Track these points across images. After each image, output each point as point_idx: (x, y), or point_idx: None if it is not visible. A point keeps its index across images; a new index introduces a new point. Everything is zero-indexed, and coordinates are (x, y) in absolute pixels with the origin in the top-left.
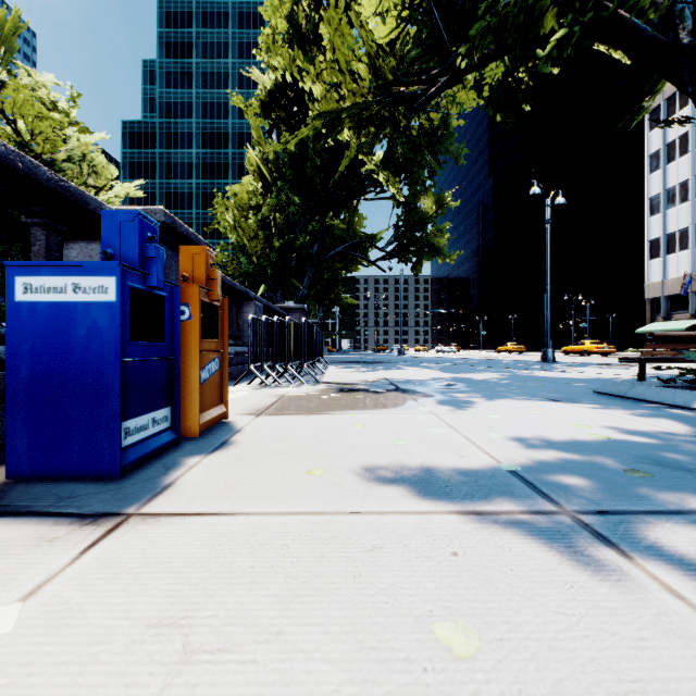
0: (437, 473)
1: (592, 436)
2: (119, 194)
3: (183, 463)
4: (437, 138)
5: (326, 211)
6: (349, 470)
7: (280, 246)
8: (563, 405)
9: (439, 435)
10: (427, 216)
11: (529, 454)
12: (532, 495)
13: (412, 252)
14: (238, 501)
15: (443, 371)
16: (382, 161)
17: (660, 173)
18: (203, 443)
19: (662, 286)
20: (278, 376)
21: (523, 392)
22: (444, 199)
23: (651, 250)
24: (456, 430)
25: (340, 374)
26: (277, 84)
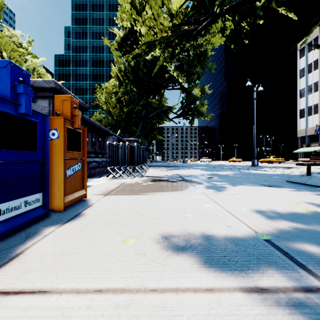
0: (215, 242)
1: (304, 210)
2: None
3: (40, 233)
4: (202, 55)
5: (149, 95)
6: (153, 239)
7: (127, 111)
8: (275, 188)
9: (211, 209)
10: (197, 97)
11: (272, 224)
12: (293, 266)
13: (189, 114)
14: (61, 275)
15: (205, 170)
16: (175, 66)
17: (305, 78)
18: (64, 215)
19: (306, 131)
20: (122, 173)
21: (249, 181)
22: (204, 89)
23: (300, 114)
24: (220, 205)
25: (155, 172)
26: (126, 34)
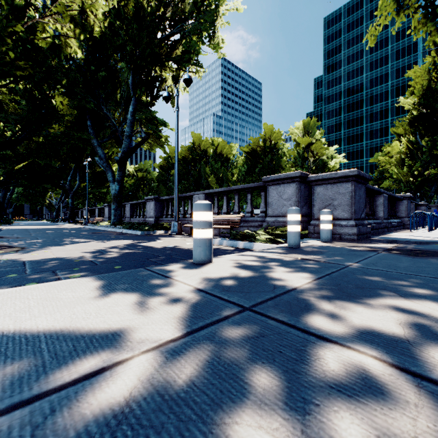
0: None
1: None
2: (336, 162)
3: None
4: None
5: None
6: None
7: (420, 179)
8: None
9: None
10: None
11: None
12: None
13: None
14: None
15: None
16: None
17: None
18: None
19: None
20: None
21: None
22: None
23: None
24: None
25: None
26: (418, 113)
